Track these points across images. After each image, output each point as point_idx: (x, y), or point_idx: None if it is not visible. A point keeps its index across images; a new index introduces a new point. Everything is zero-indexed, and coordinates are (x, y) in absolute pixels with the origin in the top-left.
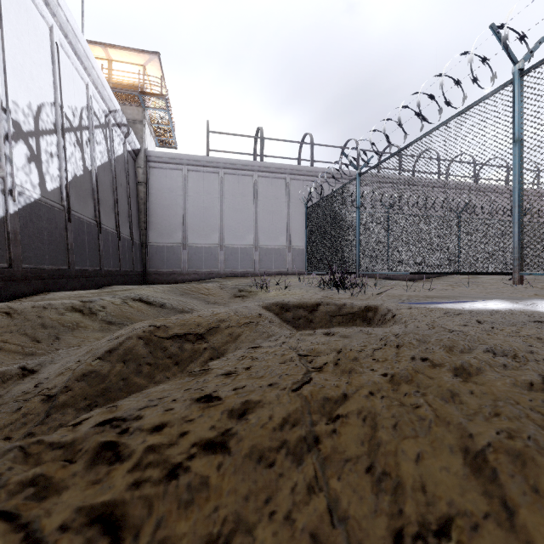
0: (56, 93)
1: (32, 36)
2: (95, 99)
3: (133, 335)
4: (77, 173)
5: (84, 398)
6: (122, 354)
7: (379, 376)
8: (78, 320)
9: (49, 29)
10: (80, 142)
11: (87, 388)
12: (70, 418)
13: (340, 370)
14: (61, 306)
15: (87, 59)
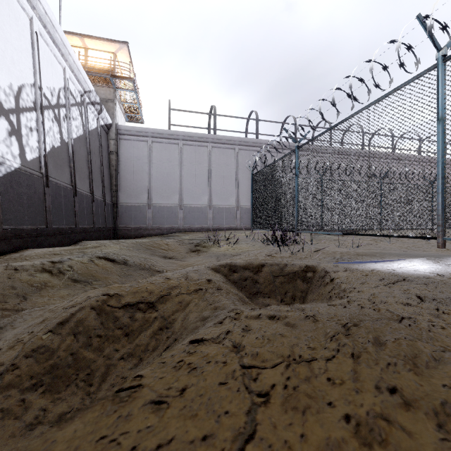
0: (35, 75)
1: (13, 25)
2: (72, 81)
3: (86, 305)
4: (55, 145)
5: (30, 376)
6: (74, 327)
7: (341, 422)
8: (46, 280)
9: (29, 20)
10: (57, 118)
11: (35, 365)
12: (12, 401)
13: (291, 406)
14: (32, 266)
15: (64, 46)
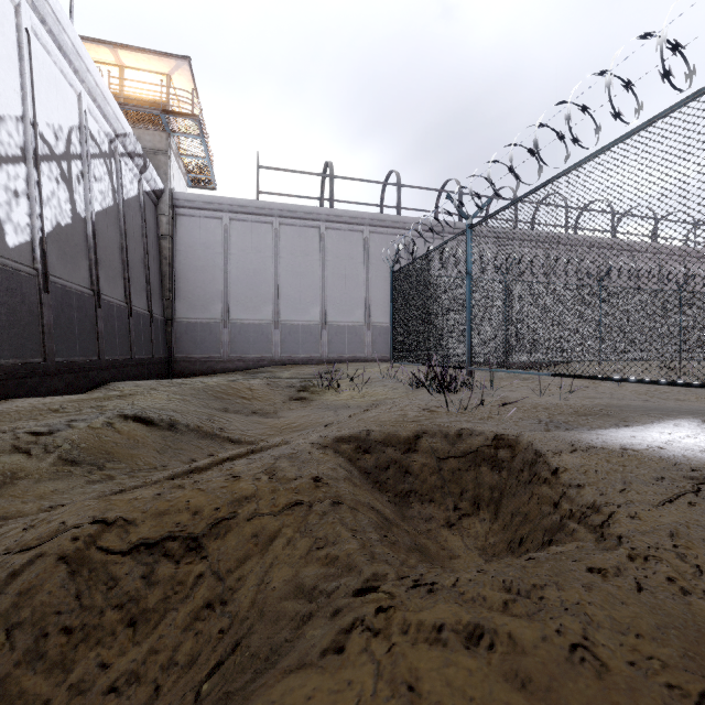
0: (25, 102)
1: None
2: (93, 117)
3: (50, 551)
4: (62, 222)
5: None
6: (10, 609)
7: None
8: (17, 466)
9: (15, 8)
10: (67, 176)
11: None
12: None
13: None
14: None
15: (79, 57)
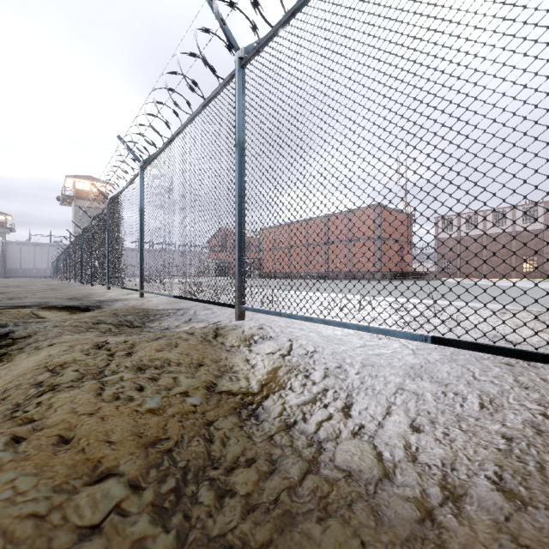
0: None
1: None
2: None
3: None
4: None
5: None
6: None
7: None
8: None
9: None
10: None
11: None
12: None
13: None
14: None
15: None
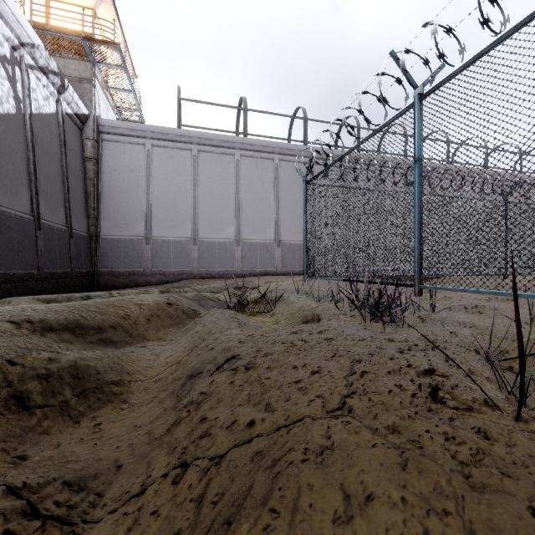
0: None
1: None
2: None
3: None
4: None
5: None
6: None
7: None
8: None
9: None
10: None
11: None
12: None
13: None
14: None
15: None
